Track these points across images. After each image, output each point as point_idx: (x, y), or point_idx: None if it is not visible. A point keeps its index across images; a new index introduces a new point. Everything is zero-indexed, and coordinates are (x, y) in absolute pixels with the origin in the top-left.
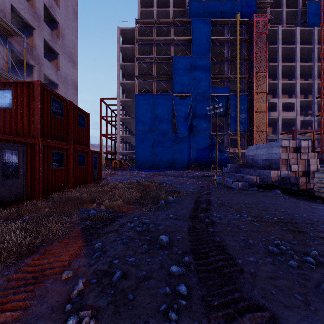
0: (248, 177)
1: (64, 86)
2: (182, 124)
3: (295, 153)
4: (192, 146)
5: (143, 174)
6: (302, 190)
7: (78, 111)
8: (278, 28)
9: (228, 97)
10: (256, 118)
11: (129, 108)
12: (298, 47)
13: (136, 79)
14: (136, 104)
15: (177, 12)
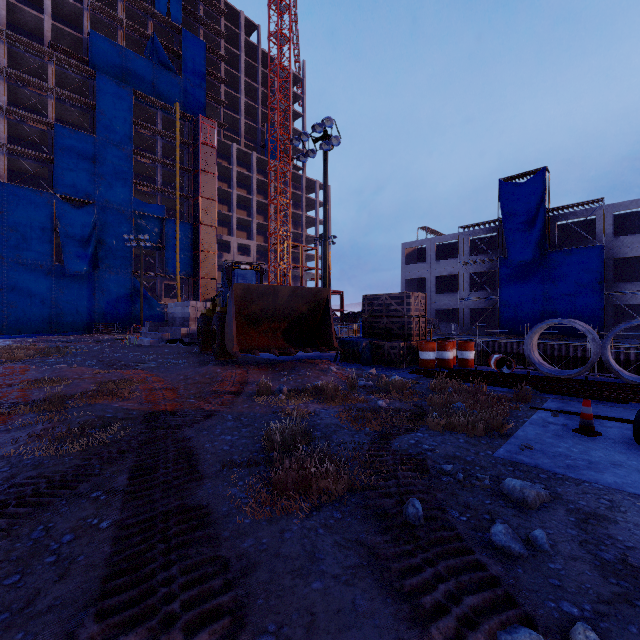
0: (161, 334)
1: None
2: (76, 253)
3: None
4: (97, 293)
5: None
6: None
7: None
8: (233, 144)
9: (162, 222)
10: (203, 260)
11: None
12: (255, 177)
13: None
14: None
15: (64, 32)
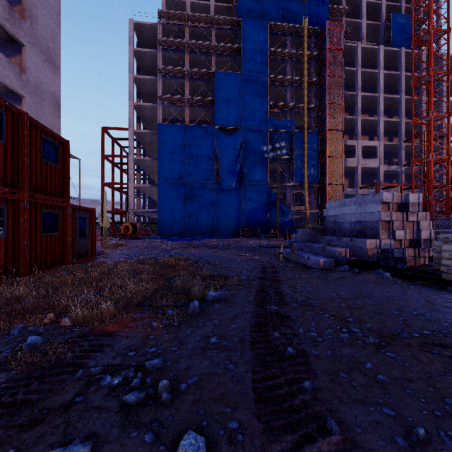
0: (334, 249)
1: (35, 100)
2: (228, 171)
3: (401, 212)
4: (242, 203)
5: (169, 245)
6: (416, 269)
7: (43, 132)
8: (357, 44)
9: (292, 135)
10: (329, 166)
11: (149, 144)
12: (381, 72)
13: (159, 101)
14: (159, 138)
15: (221, 8)
